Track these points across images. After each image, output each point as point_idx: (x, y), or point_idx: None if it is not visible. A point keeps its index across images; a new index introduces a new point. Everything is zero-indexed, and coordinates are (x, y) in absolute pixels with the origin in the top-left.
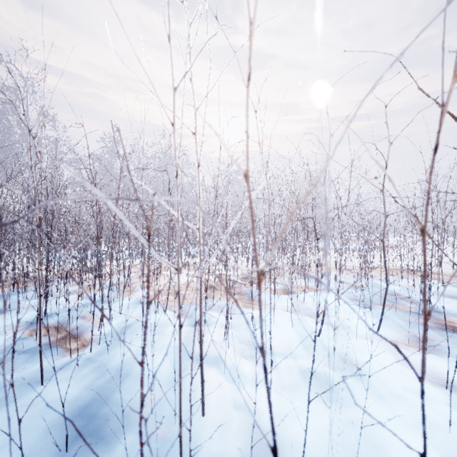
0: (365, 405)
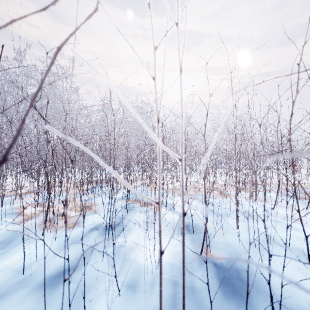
0: None
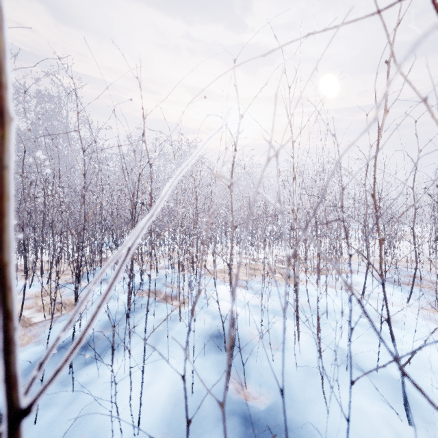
0: (415, 327)
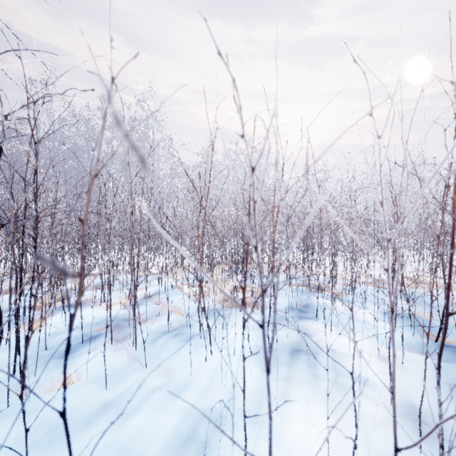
0: None
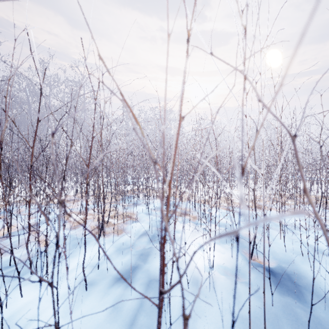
0: None
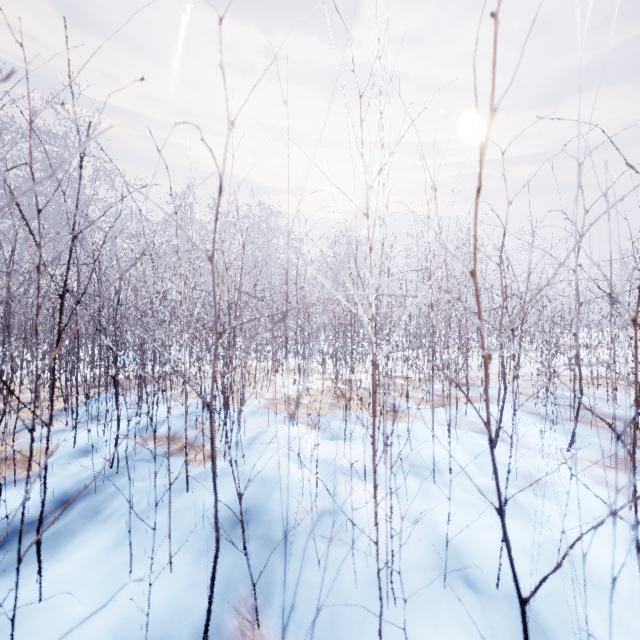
0: (566, 508)
